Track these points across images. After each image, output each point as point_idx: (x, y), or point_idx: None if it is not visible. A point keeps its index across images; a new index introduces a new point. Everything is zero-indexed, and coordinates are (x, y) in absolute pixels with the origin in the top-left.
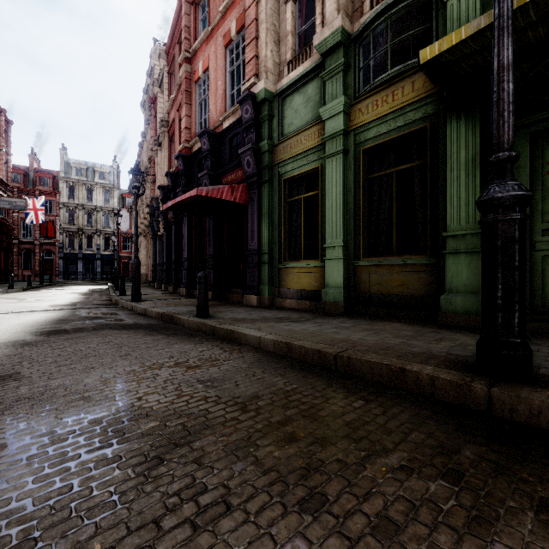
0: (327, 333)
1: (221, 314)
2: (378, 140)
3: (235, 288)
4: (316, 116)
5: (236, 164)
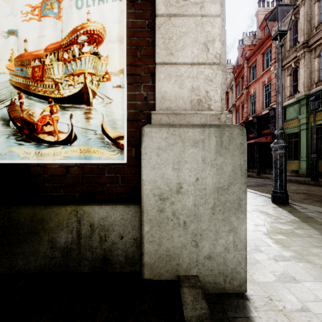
0: (292, 178)
1: (263, 175)
2: (318, 126)
3: (267, 169)
4: (297, 115)
5: (267, 127)
